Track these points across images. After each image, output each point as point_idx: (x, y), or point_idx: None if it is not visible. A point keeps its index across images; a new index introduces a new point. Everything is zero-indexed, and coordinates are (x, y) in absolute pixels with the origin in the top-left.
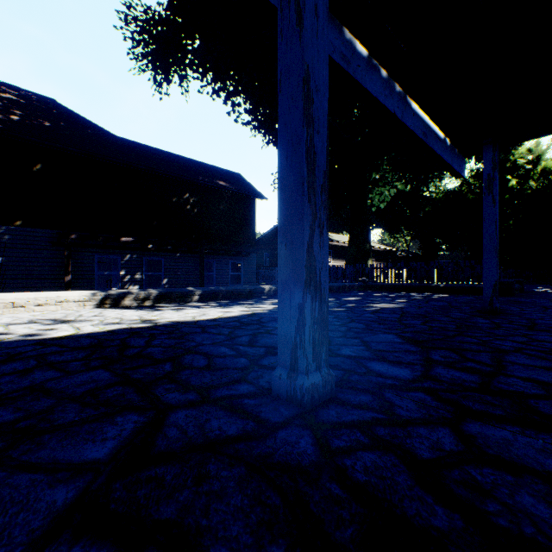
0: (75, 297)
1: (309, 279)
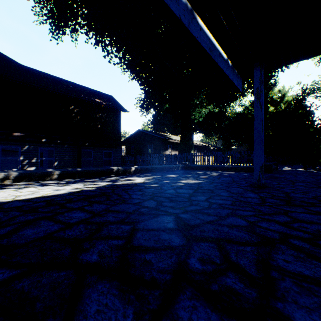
0: None
1: None
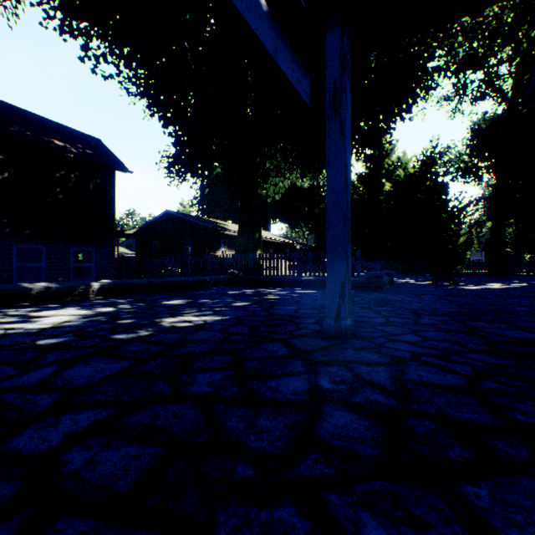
0: None
1: None
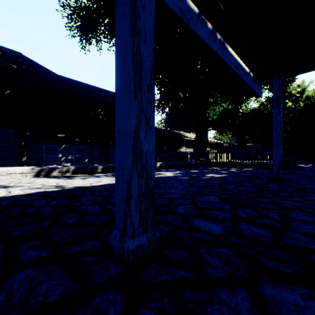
0: (20, 170)
1: (135, 160)
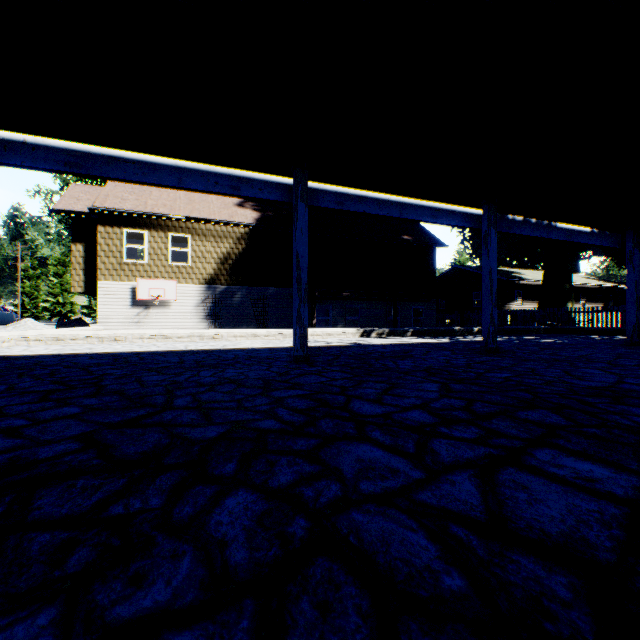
0: (351, 331)
1: (491, 321)
